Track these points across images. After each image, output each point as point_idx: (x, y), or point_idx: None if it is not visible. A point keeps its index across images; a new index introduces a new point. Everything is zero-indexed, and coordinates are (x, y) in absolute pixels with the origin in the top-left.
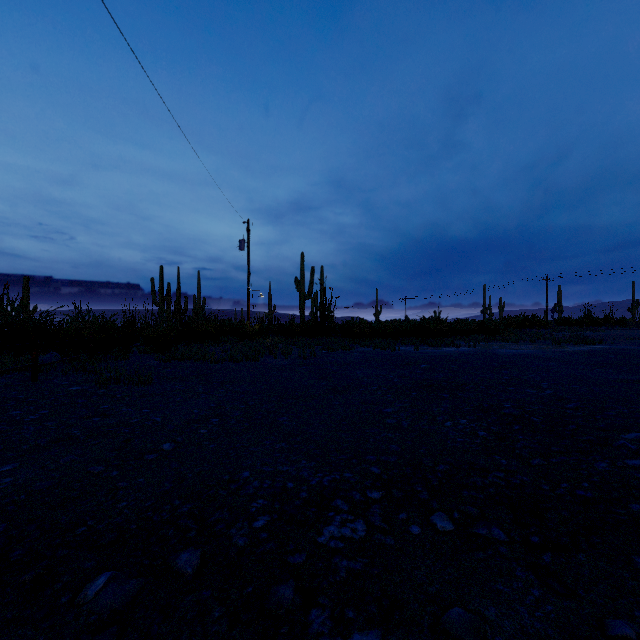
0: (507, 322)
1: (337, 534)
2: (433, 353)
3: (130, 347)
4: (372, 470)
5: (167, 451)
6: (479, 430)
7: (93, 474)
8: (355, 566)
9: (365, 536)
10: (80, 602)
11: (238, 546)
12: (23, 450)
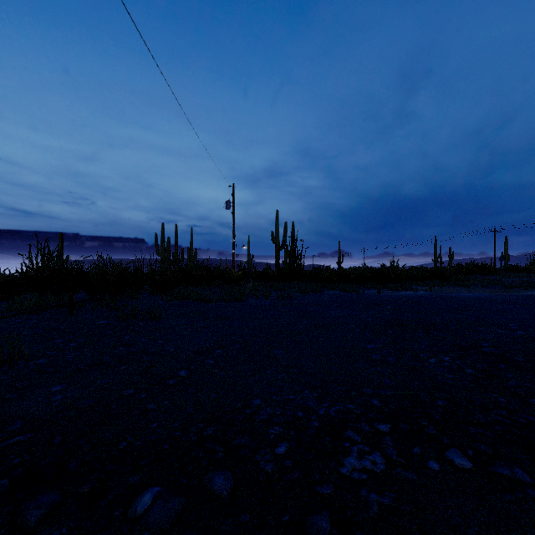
0: (458, 269)
1: (358, 466)
2: (394, 296)
3: (141, 289)
4: (372, 402)
5: (183, 377)
6: (465, 367)
7: (126, 395)
8: (384, 500)
9: (385, 469)
10: (131, 516)
11: (266, 472)
12: (68, 372)
